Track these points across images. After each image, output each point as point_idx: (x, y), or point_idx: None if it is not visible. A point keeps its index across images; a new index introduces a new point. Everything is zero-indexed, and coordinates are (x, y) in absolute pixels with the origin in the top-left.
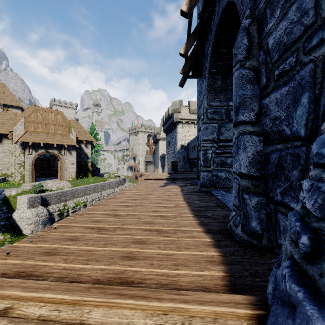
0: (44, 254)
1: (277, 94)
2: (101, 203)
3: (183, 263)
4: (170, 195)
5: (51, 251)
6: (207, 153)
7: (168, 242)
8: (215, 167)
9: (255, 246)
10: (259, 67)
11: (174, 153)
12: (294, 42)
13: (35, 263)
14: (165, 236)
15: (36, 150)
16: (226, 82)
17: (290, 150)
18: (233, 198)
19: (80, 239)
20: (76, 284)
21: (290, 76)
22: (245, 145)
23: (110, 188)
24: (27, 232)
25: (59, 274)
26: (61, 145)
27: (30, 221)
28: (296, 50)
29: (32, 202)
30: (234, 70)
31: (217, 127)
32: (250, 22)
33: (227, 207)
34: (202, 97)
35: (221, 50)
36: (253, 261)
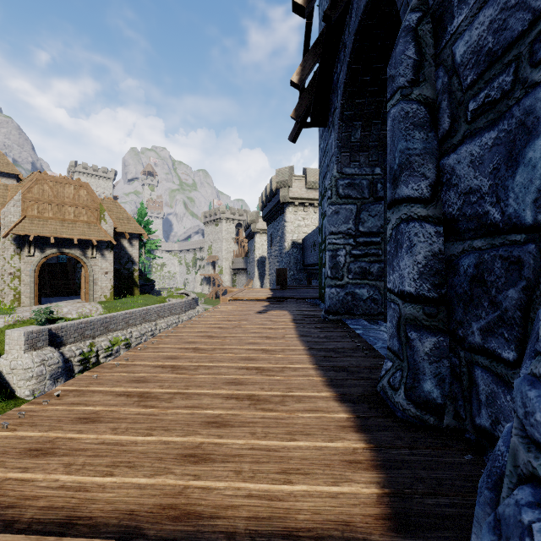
0: (27, 454)
1: (473, 146)
2: (151, 345)
3: (299, 467)
4: (275, 329)
5: (42, 446)
6: (338, 255)
7: (271, 423)
8: (350, 279)
9: (431, 427)
10: (437, 99)
11: (280, 255)
12: (509, 46)
13: (4, 475)
14: (265, 409)
15: (42, 250)
16: (369, 134)
17: (502, 250)
18: (388, 337)
19: (103, 420)
20: (71, 539)
21: (502, 110)
22: (410, 241)
23: (172, 314)
24: (23, 394)
25: (50, 500)
26: (86, 241)
27: (28, 373)
28: (515, 59)
29: (33, 341)
30: (390, 106)
31: (355, 211)
32: (419, 18)
33: (373, 350)
34: (328, 159)
35: (362, 78)
36: (430, 459)
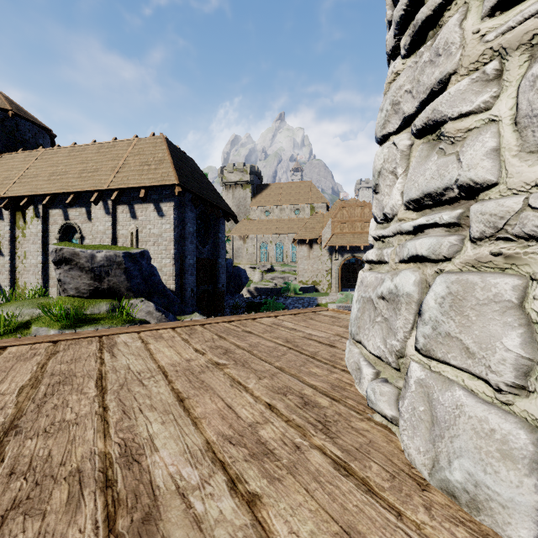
0: None
1: None
2: None
3: None
4: None
5: None
6: None
7: None
8: None
9: None
10: None
11: None
12: None
13: None
14: None
15: (342, 255)
16: None
17: None
18: None
19: None
20: None
21: None
22: None
23: None
24: None
25: None
26: (368, 247)
27: None
28: None
29: None
30: None
31: None
32: None
33: None
34: None
35: None
36: None
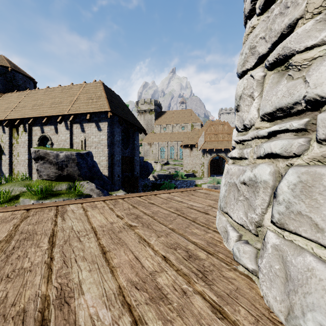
0: None
1: None
2: None
3: None
4: None
5: None
6: None
7: None
8: None
9: None
10: None
11: None
12: None
13: None
14: None
15: (211, 154)
16: None
17: None
18: None
19: None
20: None
21: None
22: None
23: None
24: None
25: None
26: (227, 149)
27: None
28: None
29: None
30: None
31: None
32: None
33: None
34: None
35: None
36: None
